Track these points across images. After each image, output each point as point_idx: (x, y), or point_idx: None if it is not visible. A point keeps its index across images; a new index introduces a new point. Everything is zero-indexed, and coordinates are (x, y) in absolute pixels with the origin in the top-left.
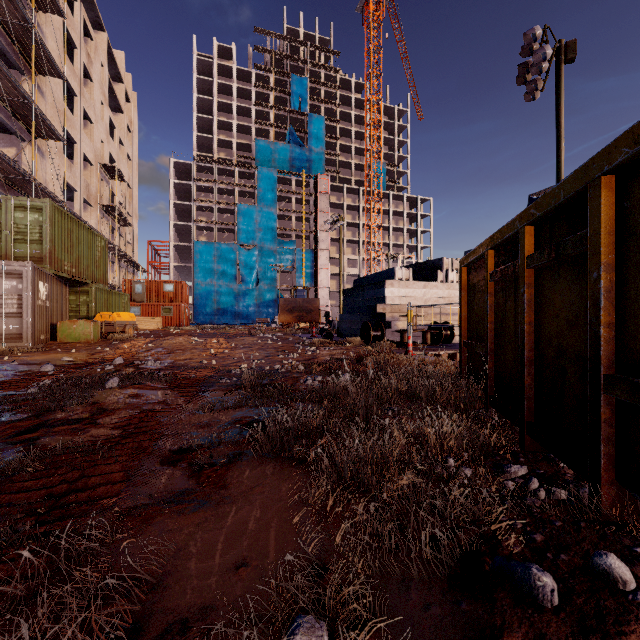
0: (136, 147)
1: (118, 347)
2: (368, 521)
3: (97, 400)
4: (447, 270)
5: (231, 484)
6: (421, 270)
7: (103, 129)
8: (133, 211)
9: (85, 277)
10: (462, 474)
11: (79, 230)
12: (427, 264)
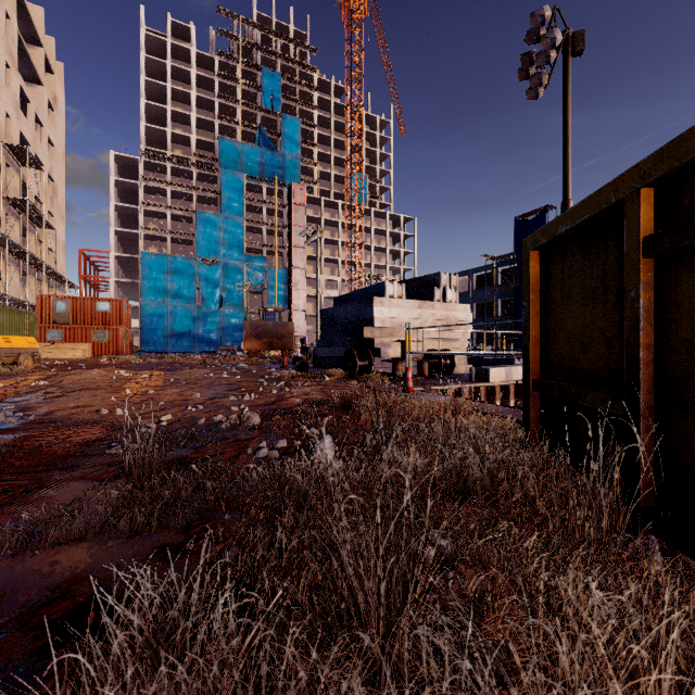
0: (62, 131)
1: None
2: None
3: None
4: (445, 287)
5: None
6: (414, 287)
7: (9, 99)
8: (57, 211)
9: None
10: None
11: None
12: (421, 280)
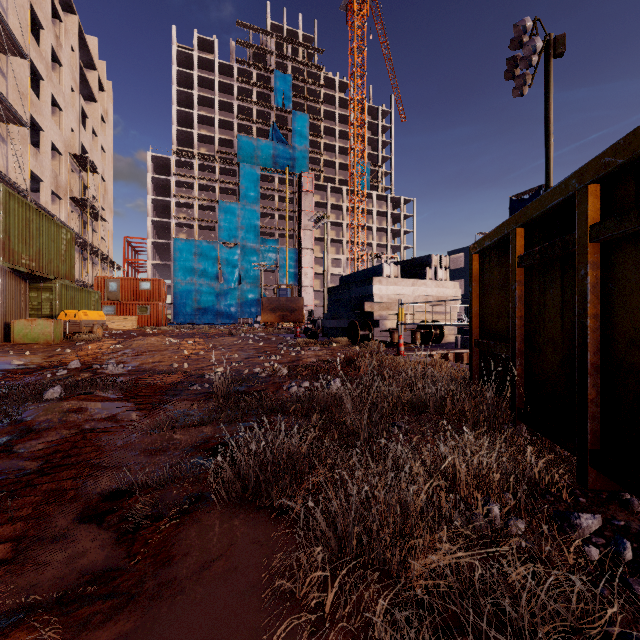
0: (111, 139)
1: (81, 348)
2: (395, 639)
3: (24, 417)
4: (436, 267)
5: (179, 555)
6: (409, 267)
7: (74, 117)
8: (108, 206)
9: (47, 272)
10: (513, 530)
11: (40, 220)
12: (415, 261)
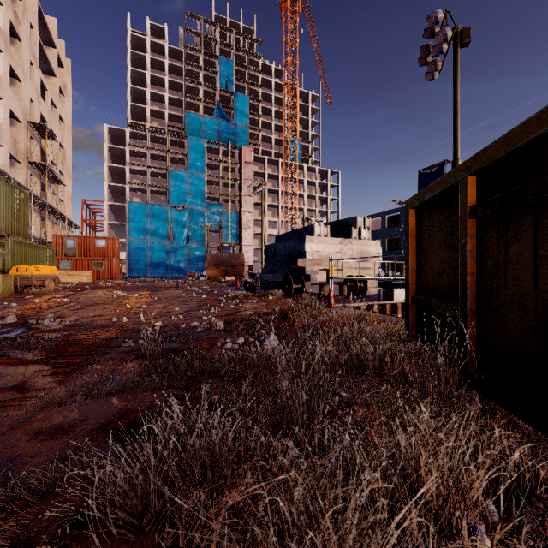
0: (70, 110)
1: (28, 302)
2: None
3: None
4: (360, 228)
5: None
6: (337, 228)
7: (33, 89)
8: (66, 171)
9: None
10: None
11: None
12: (342, 222)
